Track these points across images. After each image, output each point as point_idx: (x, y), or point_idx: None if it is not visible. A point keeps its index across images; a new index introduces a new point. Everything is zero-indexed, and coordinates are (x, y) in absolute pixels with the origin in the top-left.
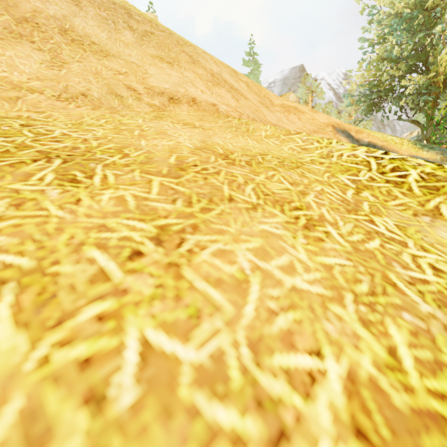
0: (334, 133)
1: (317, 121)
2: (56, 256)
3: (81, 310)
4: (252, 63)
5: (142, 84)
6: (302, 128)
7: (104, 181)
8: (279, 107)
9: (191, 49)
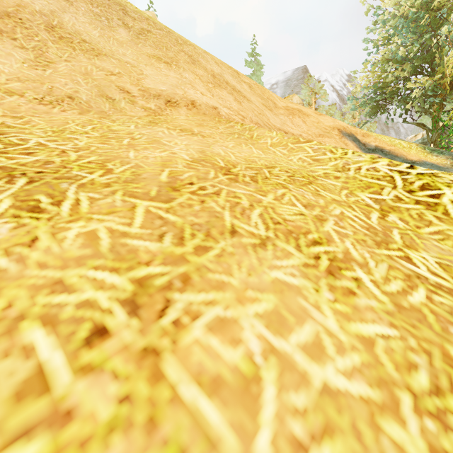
0: (340, 137)
1: (322, 125)
2: None
3: None
4: (254, 64)
5: (137, 86)
6: (307, 131)
7: (74, 208)
8: (283, 109)
9: (191, 49)
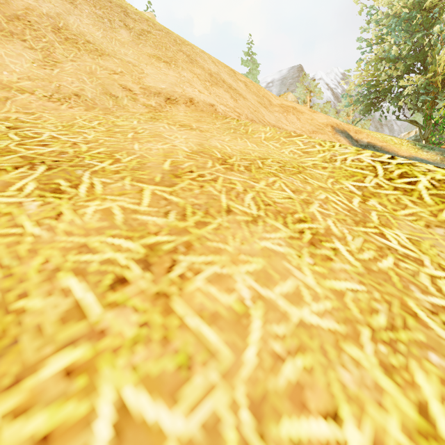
0: (334, 134)
1: (316, 122)
2: (25, 287)
3: (46, 361)
4: (250, 63)
5: (138, 84)
6: (301, 128)
7: (90, 190)
8: (278, 107)
9: (189, 49)
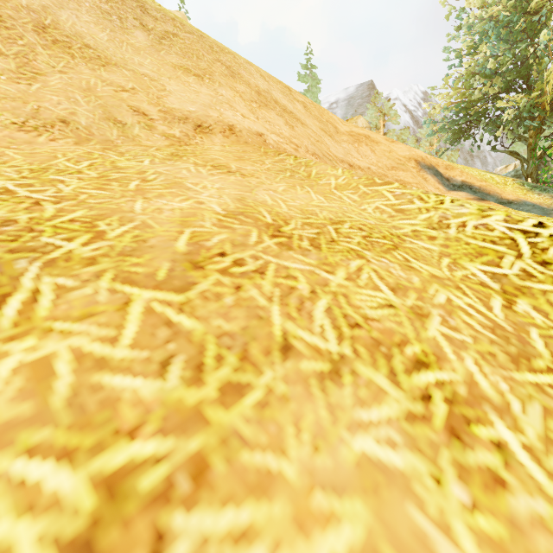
0: (418, 170)
1: (395, 154)
2: None
3: None
4: (309, 79)
5: (157, 106)
6: (377, 163)
7: (26, 310)
8: (347, 135)
9: (230, 58)
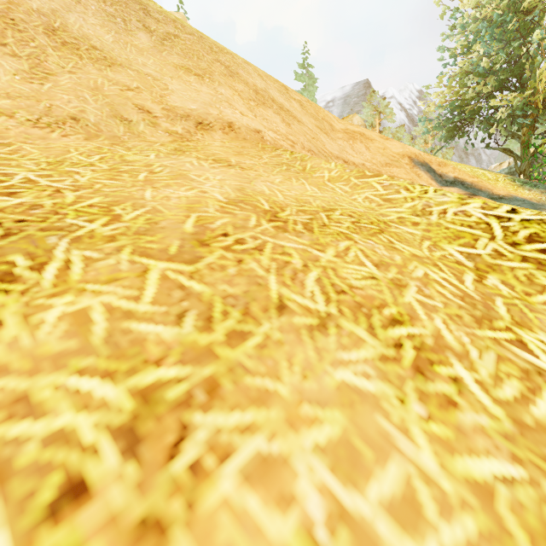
0: (412, 167)
1: (389, 151)
2: None
3: None
4: (306, 78)
5: (160, 104)
6: (371, 160)
7: (62, 275)
8: (342, 133)
9: (229, 58)
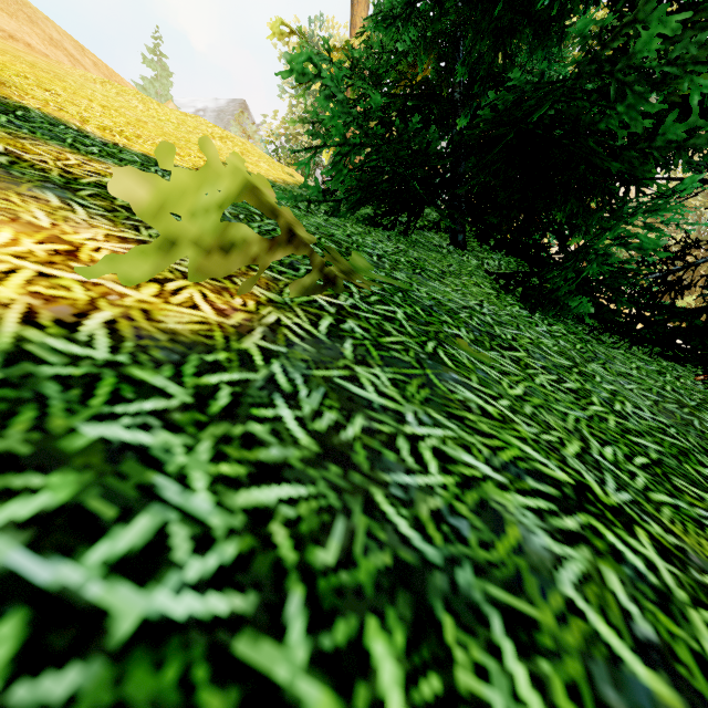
0: None
1: None
2: None
3: None
4: (158, 67)
5: None
6: None
7: None
8: None
9: (31, 12)
